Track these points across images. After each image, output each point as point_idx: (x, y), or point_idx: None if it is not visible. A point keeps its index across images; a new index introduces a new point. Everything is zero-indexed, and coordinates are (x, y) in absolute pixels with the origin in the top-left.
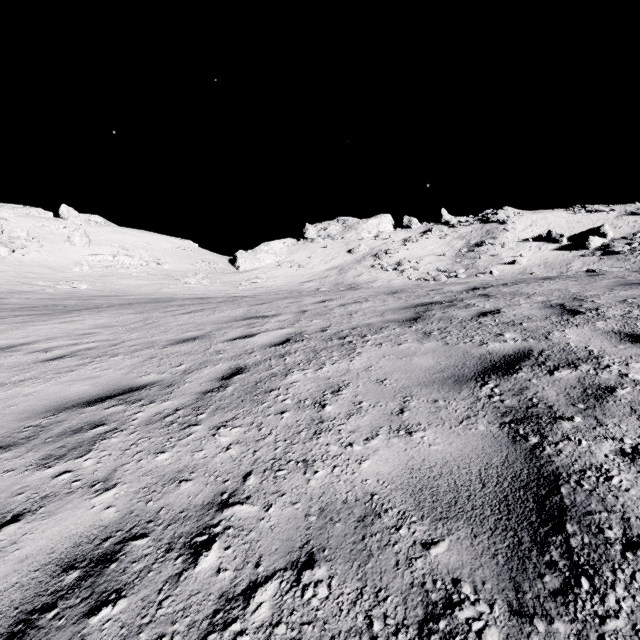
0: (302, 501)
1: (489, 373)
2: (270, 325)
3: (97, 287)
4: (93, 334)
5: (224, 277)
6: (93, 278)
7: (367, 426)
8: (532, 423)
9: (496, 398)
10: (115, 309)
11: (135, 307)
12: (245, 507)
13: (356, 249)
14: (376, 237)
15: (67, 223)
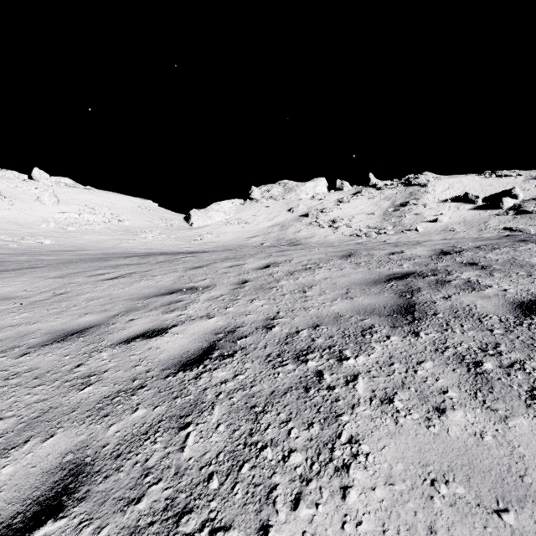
0: None
1: None
2: (195, 307)
3: (60, 242)
4: None
5: (179, 233)
6: (58, 234)
7: None
8: None
9: None
10: (43, 270)
11: (67, 268)
12: None
13: (295, 208)
14: (313, 198)
15: (39, 184)
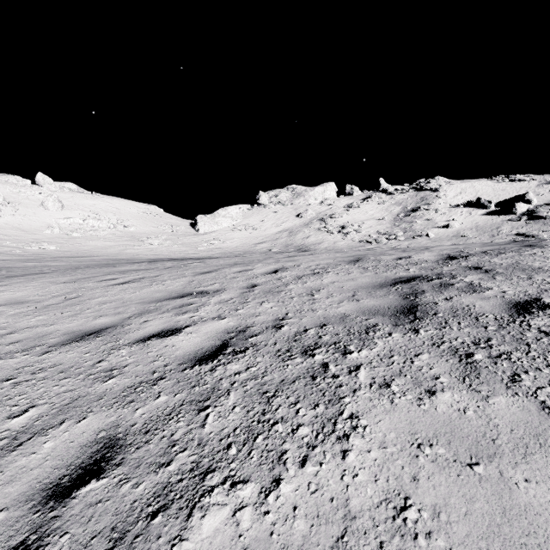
0: None
1: None
2: (207, 309)
3: (65, 248)
4: None
5: (185, 239)
6: (63, 240)
7: None
8: None
9: None
10: (52, 276)
11: (76, 273)
12: None
13: (304, 214)
14: (322, 203)
15: (42, 189)
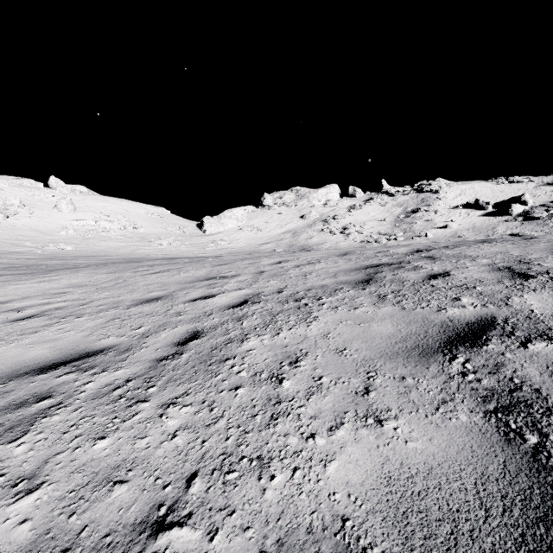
0: (255, 526)
1: (456, 344)
2: (230, 286)
3: (80, 248)
4: (66, 293)
5: (192, 239)
6: (77, 240)
7: (330, 410)
8: (523, 413)
9: (471, 376)
10: (91, 269)
11: (109, 267)
12: (184, 532)
13: (308, 215)
14: (325, 205)
15: (55, 192)
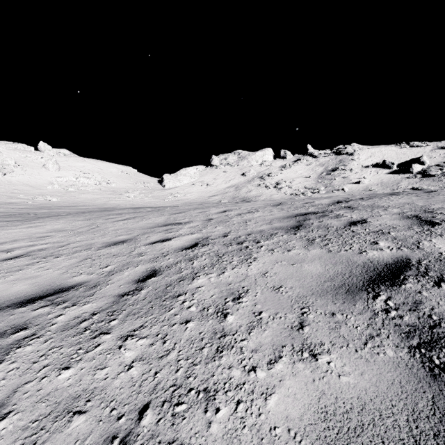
0: None
1: (377, 283)
2: (183, 231)
3: (64, 200)
4: (48, 237)
5: (154, 193)
6: (61, 193)
7: (269, 344)
8: (444, 349)
9: (393, 313)
10: (71, 216)
11: (86, 215)
12: None
13: (247, 173)
14: (261, 164)
15: (44, 154)
